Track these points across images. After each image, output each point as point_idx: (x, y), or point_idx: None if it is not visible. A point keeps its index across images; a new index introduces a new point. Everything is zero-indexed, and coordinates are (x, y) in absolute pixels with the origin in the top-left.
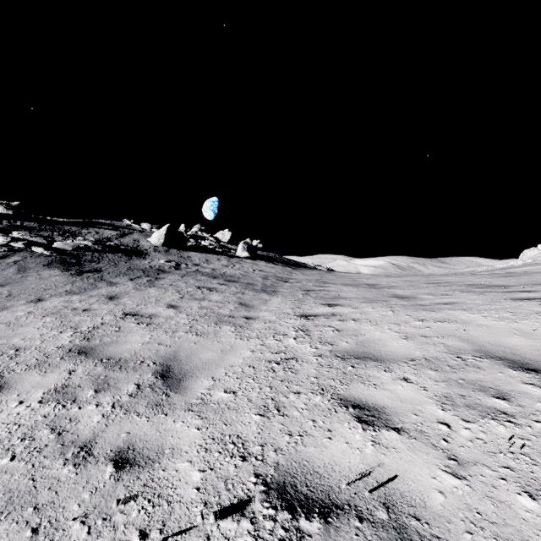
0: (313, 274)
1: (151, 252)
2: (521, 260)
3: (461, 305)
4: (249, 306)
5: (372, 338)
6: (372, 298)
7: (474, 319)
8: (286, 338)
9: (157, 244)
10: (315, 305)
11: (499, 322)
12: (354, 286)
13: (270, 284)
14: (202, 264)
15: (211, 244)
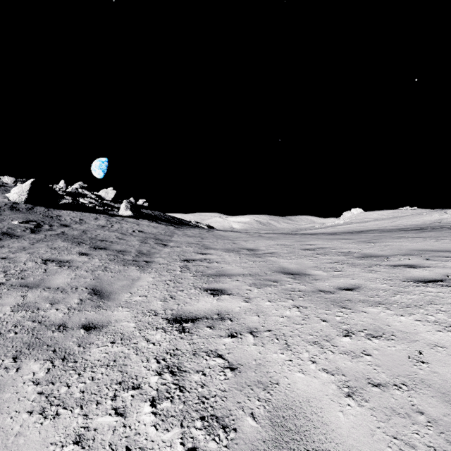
0: (194, 234)
1: (6, 210)
2: (342, 220)
3: (371, 293)
4: (104, 295)
5: (294, 396)
6: (261, 276)
7: (414, 329)
8: (136, 403)
9: (18, 201)
10: (195, 292)
11: (447, 334)
12: (236, 254)
13: (147, 250)
14: (73, 224)
15: (91, 202)
